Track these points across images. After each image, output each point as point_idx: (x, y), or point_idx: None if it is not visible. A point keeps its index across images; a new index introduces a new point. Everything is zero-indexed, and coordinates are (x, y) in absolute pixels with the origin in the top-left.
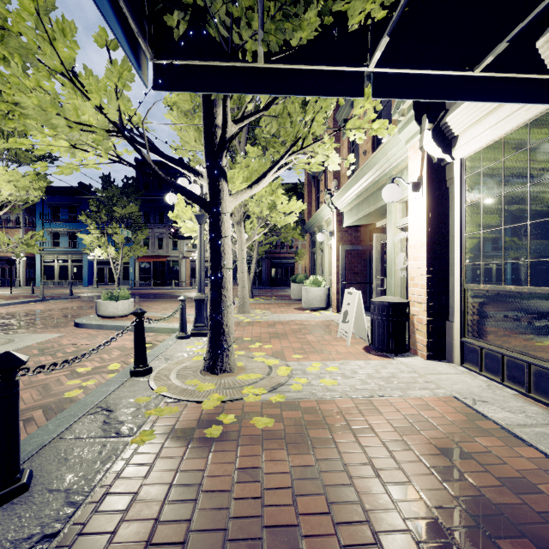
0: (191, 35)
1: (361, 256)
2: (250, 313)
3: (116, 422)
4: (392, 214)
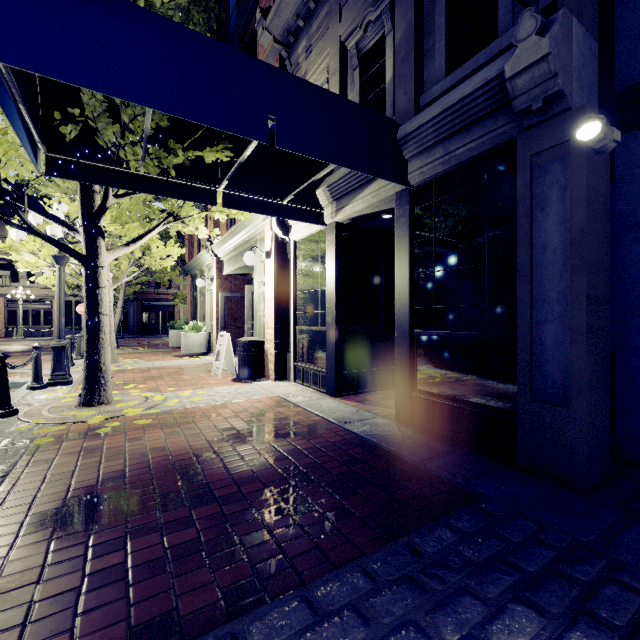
0: (87, 153)
1: (241, 302)
2: (117, 363)
3: (6, 440)
4: (257, 271)
